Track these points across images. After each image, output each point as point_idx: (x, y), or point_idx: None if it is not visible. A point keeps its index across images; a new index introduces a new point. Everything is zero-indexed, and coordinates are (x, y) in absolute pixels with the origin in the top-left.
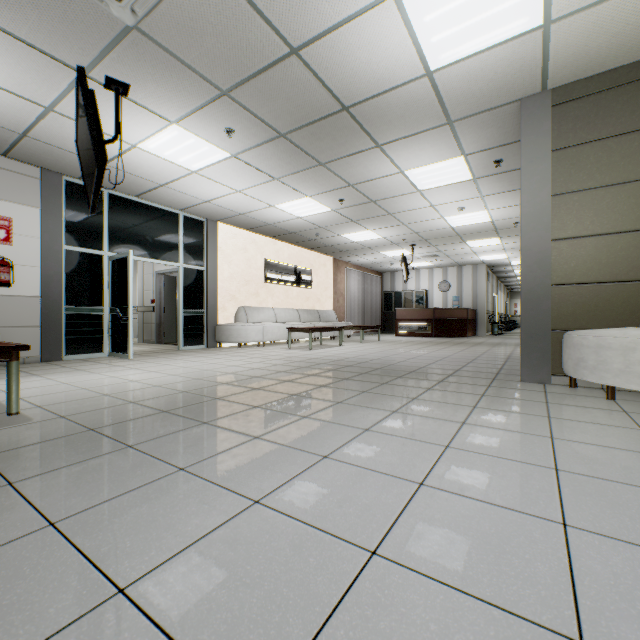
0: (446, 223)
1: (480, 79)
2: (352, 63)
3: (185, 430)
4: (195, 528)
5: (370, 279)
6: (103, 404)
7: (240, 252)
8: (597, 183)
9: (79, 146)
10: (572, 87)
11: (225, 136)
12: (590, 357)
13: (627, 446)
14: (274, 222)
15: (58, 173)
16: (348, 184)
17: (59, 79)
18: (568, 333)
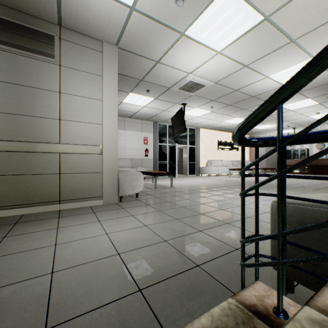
0: (311, 118)
1: None
2: (255, 89)
3: (212, 191)
4: (224, 199)
5: None
6: (187, 186)
7: (208, 138)
8: None
9: (172, 120)
10: None
11: (210, 108)
12: None
13: None
14: (222, 126)
15: (157, 122)
16: None
17: (170, 105)
18: None
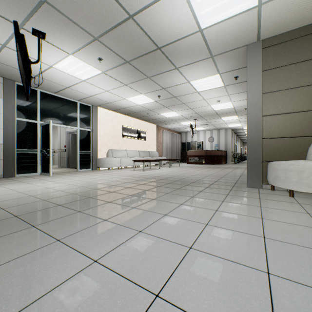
0: (211, 108)
1: (226, 34)
2: (161, 24)
3: (67, 216)
4: (54, 280)
5: (175, 136)
6: (27, 201)
7: (109, 122)
8: (285, 87)
9: (19, 65)
10: (272, 39)
11: (98, 62)
12: (281, 175)
13: (301, 223)
14: (126, 107)
15: (12, 80)
16: (162, 88)
17: (7, 29)
18: (270, 163)
